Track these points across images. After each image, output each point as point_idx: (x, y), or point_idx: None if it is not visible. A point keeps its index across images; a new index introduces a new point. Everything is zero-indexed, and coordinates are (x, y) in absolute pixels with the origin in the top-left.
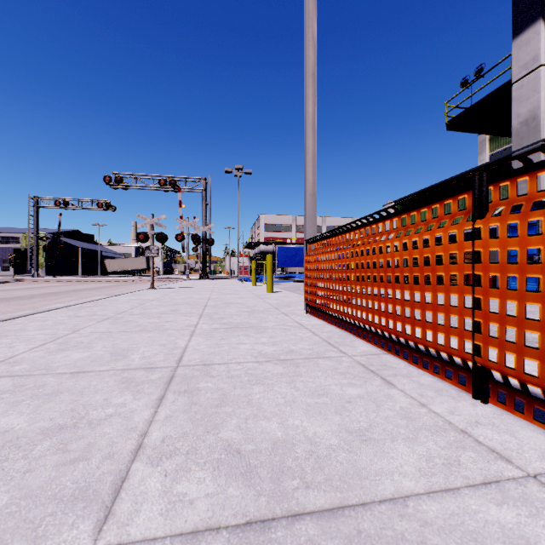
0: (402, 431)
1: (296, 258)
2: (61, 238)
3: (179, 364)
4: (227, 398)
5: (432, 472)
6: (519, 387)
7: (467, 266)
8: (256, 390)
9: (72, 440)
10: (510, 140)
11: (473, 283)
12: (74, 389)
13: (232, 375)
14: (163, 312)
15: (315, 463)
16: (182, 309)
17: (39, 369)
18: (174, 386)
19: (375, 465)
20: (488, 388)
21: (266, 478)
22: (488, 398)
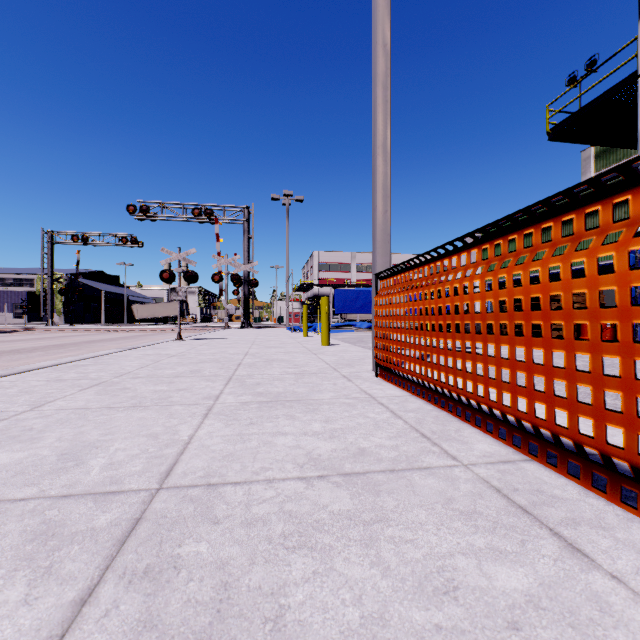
0: None
1: (357, 302)
2: (82, 279)
3: (163, 482)
4: (230, 604)
5: None
6: None
7: None
8: (297, 570)
9: None
10: (622, 156)
11: None
12: None
13: (254, 516)
14: (179, 373)
15: None
16: (207, 369)
17: None
18: (131, 551)
19: None
20: None
21: None
22: None
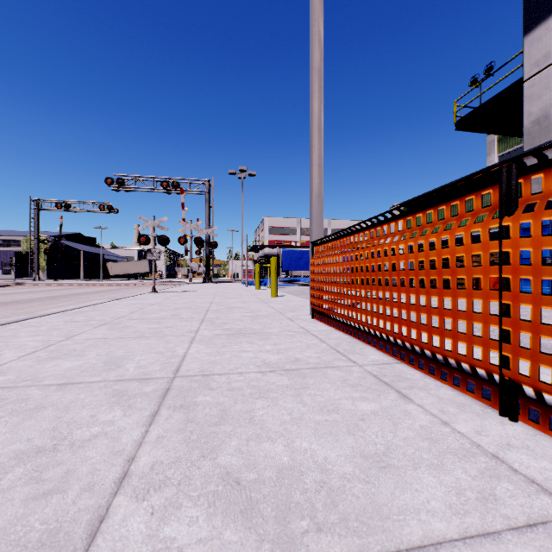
0: (425, 456)
1: (301, 261)
2: (63, 241)
3: (176, 374)
4: (227, 415)
5: (465, 509)
6: (548, 401)
7: (493, 269)
8: (259, 405)
9: (49, 467)
10: (519, 140)
11: (500, 287)
12: (59, 404)
13: (234, 387)
14: (163, 317)
15: (327, 497)
16: (183, 314)
17: (25, 380)
18: (170, 400)
19: (397, 500)
20: (518, 405)
21: (269, 517)
22: (518, 415)
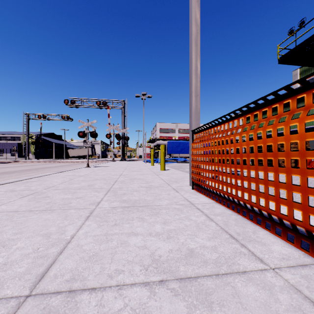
0: None
1: (178, 148)
2: (44, 137)
3: (34, 287)
4: None
5: None
6: None
7: None
8: None
9: None
10: None
11: None
12: None
13: None
14: (81, 187)
15: None
16: (97, 184)
17: None
18: None
19: None
20: None
21: None
22: None
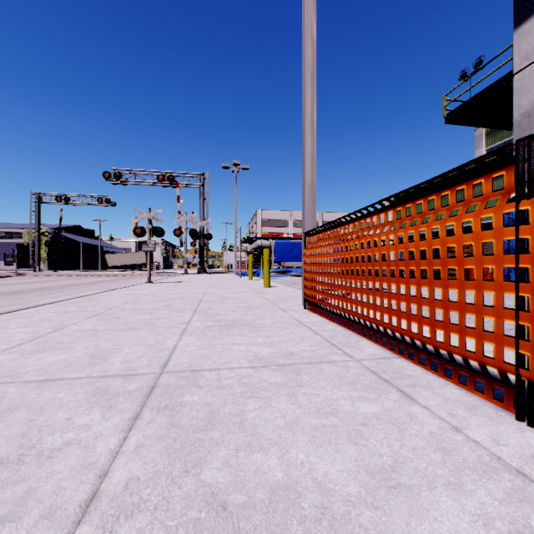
0: (439, 471)
1: (293, 252)
2: (63, 233)
3: (163, 369)
4: (215, 418)
5: None
6: None
7: (507, 258)
8: (251, 406)
9: (8, 484)
10: (507, 134)
11: (516, 278)
12: (35, 404)
13: (223, 384)
14: (155, 307)
15: (330, 529)
16: (176, 304)
17: (4, 375)
18: (154, 399)
19: (414, 533)
20: None
21: None
22: None
